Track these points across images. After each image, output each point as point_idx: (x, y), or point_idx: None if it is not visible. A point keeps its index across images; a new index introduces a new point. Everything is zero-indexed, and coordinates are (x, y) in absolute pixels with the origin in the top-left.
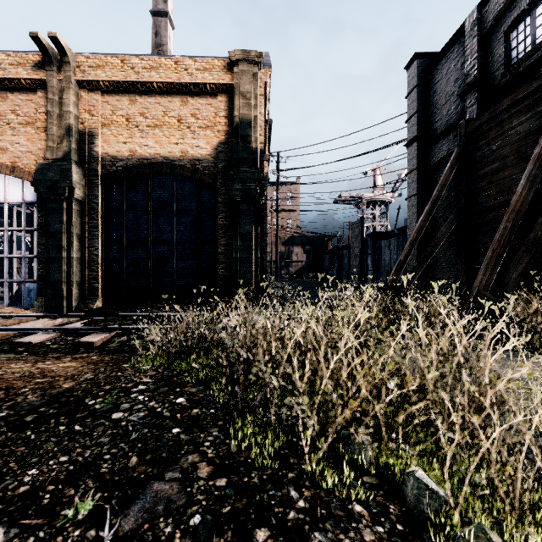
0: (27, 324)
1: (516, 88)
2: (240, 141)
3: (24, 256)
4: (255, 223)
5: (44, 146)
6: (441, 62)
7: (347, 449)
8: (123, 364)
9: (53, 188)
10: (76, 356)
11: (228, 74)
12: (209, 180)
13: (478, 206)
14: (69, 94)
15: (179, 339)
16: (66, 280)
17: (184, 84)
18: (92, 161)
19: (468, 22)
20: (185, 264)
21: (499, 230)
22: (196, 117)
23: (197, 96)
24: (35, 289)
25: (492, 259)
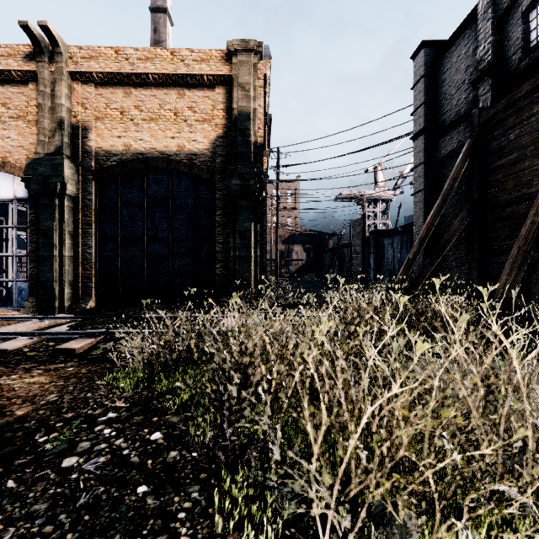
0: (9, 327)
1: (536, 72)
2: (238, 134)
3: (16, 254)
4: (254, 220)
5: (35, 140)
6: (450, 49)
7: (381, 531)
8: (97, 380)
9: (44, 184)
10: (50, 368)
11: (226, 65)
12: (207, 176)
13: (492, 200)
14: (60, 86)
15: (162, 352)
16: (58, 280)
17: (180, 75)
18: (85, 156)
19: (481, 4)
20: (181, 263)
21: (525, 225)
22: (193, 110)
23: (194, 88)
24: (27, 288)
25: (518, 257)
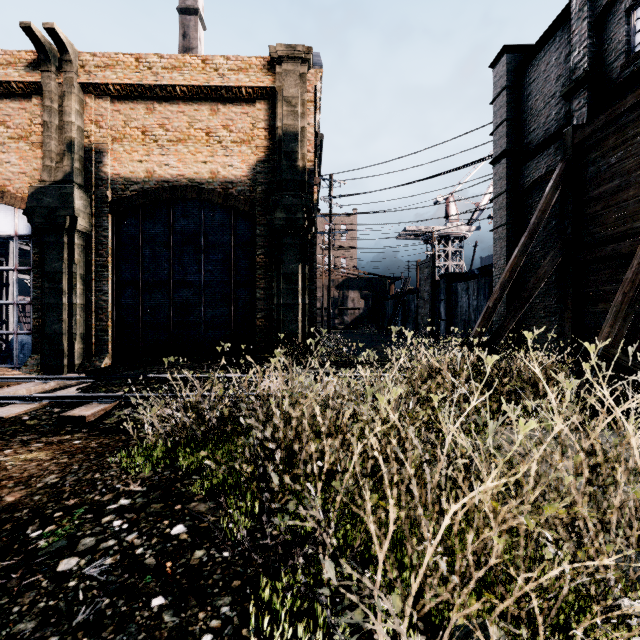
0: (7, 390)
1: None
2: (283, 158)
3: (17, 302)
4: (302, 261)
5: (40, 165)
6: (538, 56)
7: None
8: (108, 457)
9: (51, 217)
10: (53, 440)
11: (268, 76)
12: (245, 208)
13: (589, 237)
14: (70, 100)
15: (188, 422)
16: (67, 332)
17: (213, 88)
18: (100, 184)
19: (576, 1)
20: (215, 312)
21: (631, 266)
22: (228, 129)
23: (230, 103)
24: (30, 343)
25: (623, 306)
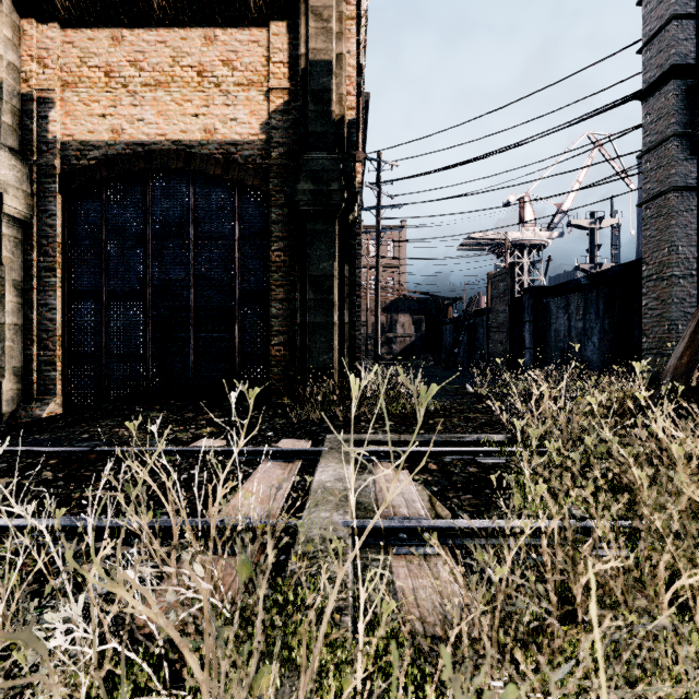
0: None
1: None
2: (309, 100)
3: None
4: (339, 258)
5: None
6: None
7: None
8: None
9: None
10: None
11: None
12: (255, 181)
13: None
14: None
15: None
16: None
17: (206, 0)
18: (44, 149)
19: None
20: (211, 336)
21: None
22: (230, 65)
23: (233, 26)
24: None
25: None
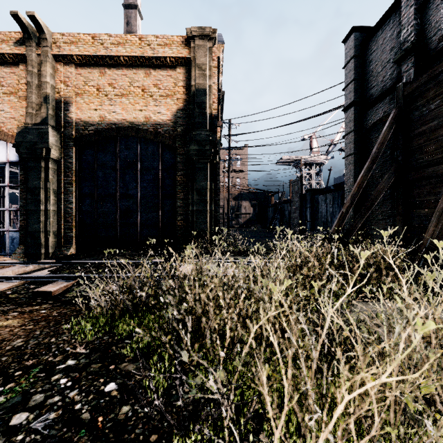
0: None
1: None
2: (196, 107)
3: (8, 209)
4: (209, 180)
5: (25, 112)
6: (377, 33)
7: None
8: (63, 324)
9: (32, 149)
10: (26, 310)
11: (185, 49)
12: (169, 142)
13: (415, 162)
14: (46, 66)
15: (123, 299)
16: (44, 230)
17: (147, 57)
18: (67, 125)
19: None
20: (148, 216)
21: None
22: (157, 87)
23: (159, 68)
24: (18, 237)
25: None
